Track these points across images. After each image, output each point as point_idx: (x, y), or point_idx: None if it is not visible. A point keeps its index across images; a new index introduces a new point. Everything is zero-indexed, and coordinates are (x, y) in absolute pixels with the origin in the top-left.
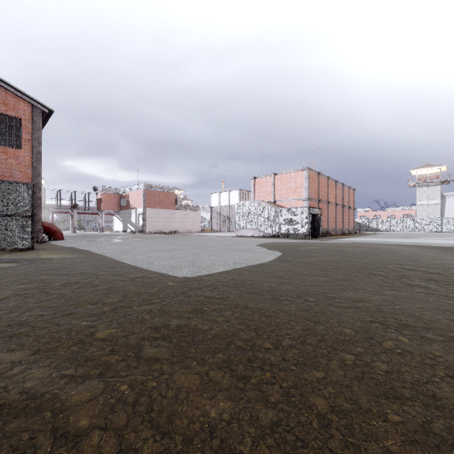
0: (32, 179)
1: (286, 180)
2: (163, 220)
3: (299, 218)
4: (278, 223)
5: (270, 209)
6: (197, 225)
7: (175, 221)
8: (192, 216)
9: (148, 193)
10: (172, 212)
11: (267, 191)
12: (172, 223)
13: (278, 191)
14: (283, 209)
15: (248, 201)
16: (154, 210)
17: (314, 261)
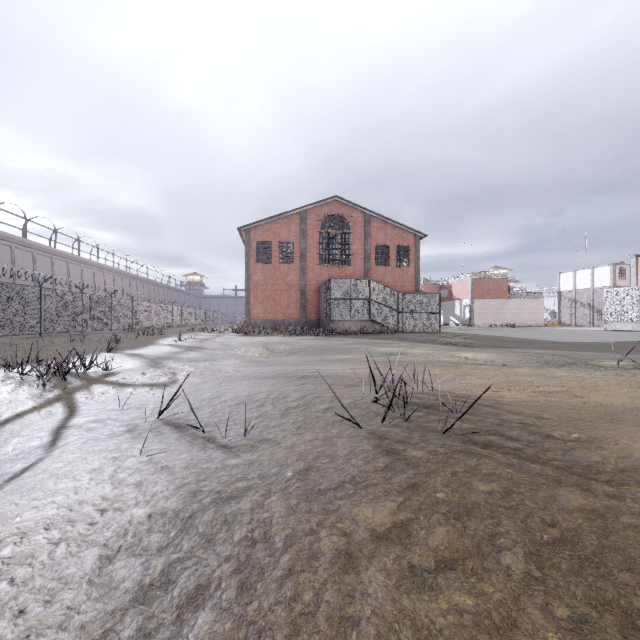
0: (415, 286)
1: None
2: (493, 311)
3: None
4: None
5: None
6: (538, 317)
7: (508, 313)
8: (531, 305)
9: (476, 282)
10: (504, 302)
11: None
12: (504, 315)
13: None
14: None
15: (624, 288)
16: (482, 301)
17: None
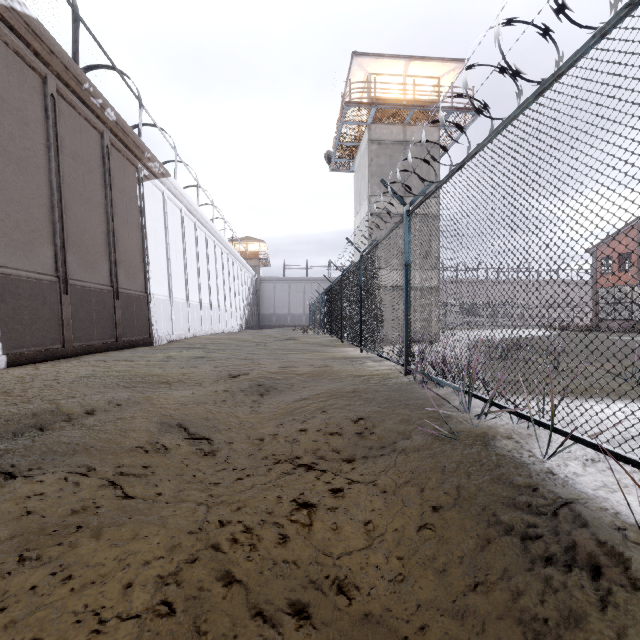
0: None
1: None
2: None
3: None
4: None
5: None
6: None
7: None
8: None
9: None
10: None
11: None
12: None
13: None
14: None
15: None
16: None
17: None
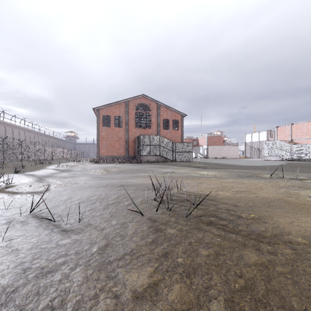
0: (181, 139)
1: (300, 127)
2: (217, 151)
3: (307, 150)
4: (292, 153)
5: (287, 145)
6: (236, 154)
7: (223, 152)
8: (233, 149)
9: (209, 138)
10: (222, 147)
11: (286, 134)
12: (222, 153)
13: (294, 134)
14: (296, 145)
15: (272, 141)
16: (212, 146)
17: (292, 165)
